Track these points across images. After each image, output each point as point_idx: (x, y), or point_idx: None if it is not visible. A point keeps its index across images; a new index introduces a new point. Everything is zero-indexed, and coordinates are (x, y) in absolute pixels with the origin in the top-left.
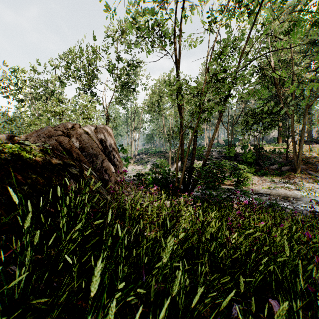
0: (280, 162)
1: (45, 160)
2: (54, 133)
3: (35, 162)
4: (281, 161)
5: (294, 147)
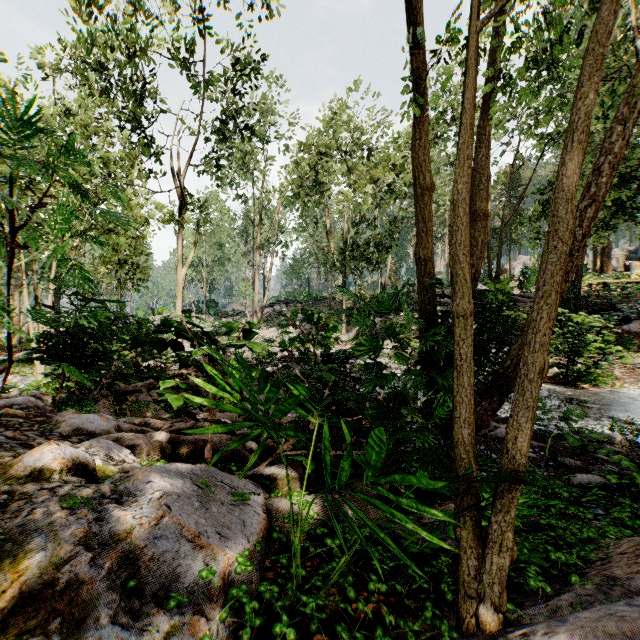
0: None
1: None
2: None
3: None
4: None
5: None
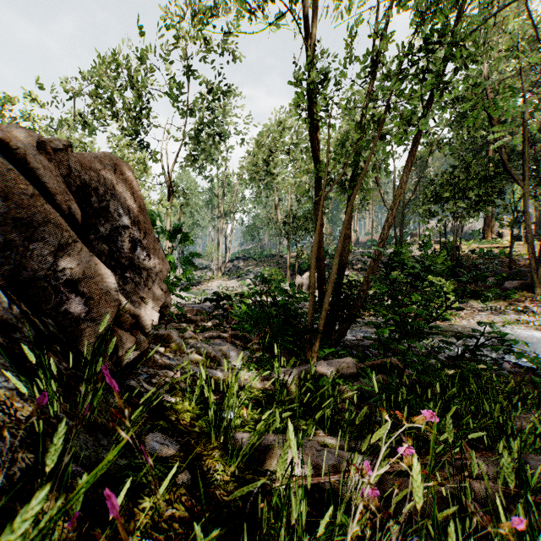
0: (498, 272)
1: None
2: None
3: None
4: (500, 271)
5: (531, 242)
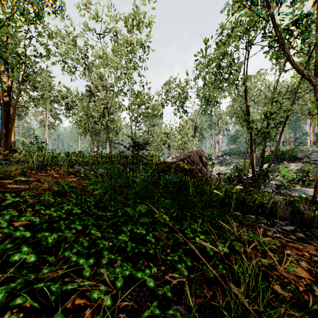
0: None
1: (189, 167)
2: (185, 156)
3: (188, 168)
4: None
5: None
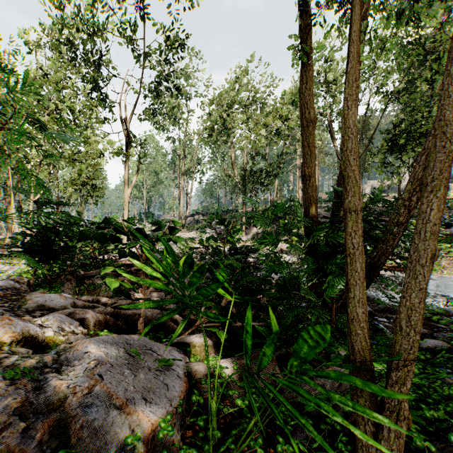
0: None
1: None
2: None
3: None
4: None
5: None
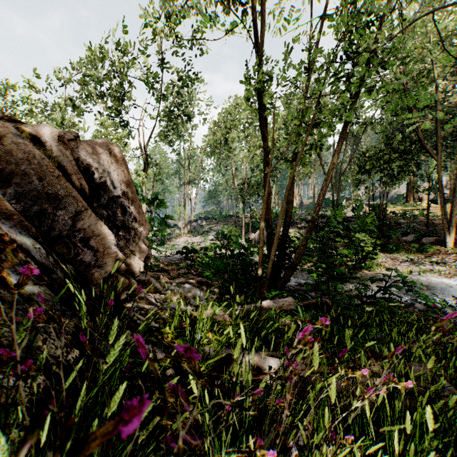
0: (418, 230)
1: None
2: None
3: None
4: (419, 229)
5: (444, 206)
